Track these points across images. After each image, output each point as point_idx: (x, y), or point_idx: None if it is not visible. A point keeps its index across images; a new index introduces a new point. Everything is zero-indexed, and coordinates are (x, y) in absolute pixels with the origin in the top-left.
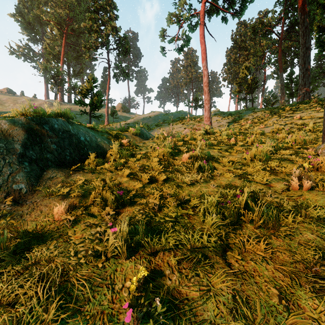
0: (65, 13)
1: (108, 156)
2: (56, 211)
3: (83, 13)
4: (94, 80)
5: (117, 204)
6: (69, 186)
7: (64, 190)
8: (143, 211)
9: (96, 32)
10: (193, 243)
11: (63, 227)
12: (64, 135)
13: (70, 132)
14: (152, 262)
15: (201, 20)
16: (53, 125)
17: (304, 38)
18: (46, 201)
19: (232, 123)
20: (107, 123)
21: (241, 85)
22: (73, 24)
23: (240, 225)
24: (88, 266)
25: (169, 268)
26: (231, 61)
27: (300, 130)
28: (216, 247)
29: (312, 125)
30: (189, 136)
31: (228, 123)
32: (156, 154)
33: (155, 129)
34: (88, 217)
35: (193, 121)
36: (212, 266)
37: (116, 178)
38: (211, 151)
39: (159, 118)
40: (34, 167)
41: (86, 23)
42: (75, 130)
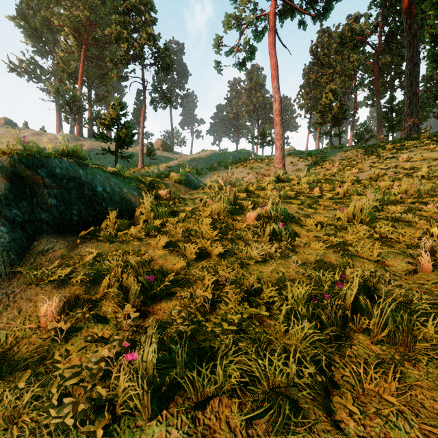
0: (85, 16)
1: (138, 215)
2: (43, 311)
3: (109, 17)
4: (122, 106)
5: (143, 298)
6: (70, 265)
7: (63, 272)
8: (186, 314)
9: (126, 41)
10: (272, 380)
11: (51, 340)
12: (71, 184)
13: (80, 180)
14: (198, 421)
15: (270, 24)
16: (53, 169)
17: (411, 50)
18: (31, 291)
19: (313, 166)
20: (141, 166)
21: (324, 114)
22: (96, 31)
23: (347, 337)
24: (79, 433)
25: (231, 434)
26: (311, 83)
27: (409, 176)
28: (311, 383)
29: (426, 170)
30: (255, 185)
31: (308, 166)
32: (208, 212)
33: (207, 175)
34: (95, 321)
35: (259, 164)
36: (307, 428)
37: (146, 250)
38: (288, 206)
39: (212, 159)
40: (18, 234)
41: (113, 28)
42: (89, 176)
